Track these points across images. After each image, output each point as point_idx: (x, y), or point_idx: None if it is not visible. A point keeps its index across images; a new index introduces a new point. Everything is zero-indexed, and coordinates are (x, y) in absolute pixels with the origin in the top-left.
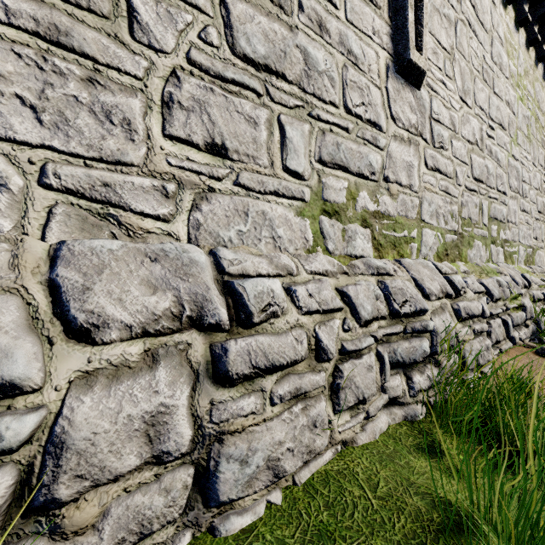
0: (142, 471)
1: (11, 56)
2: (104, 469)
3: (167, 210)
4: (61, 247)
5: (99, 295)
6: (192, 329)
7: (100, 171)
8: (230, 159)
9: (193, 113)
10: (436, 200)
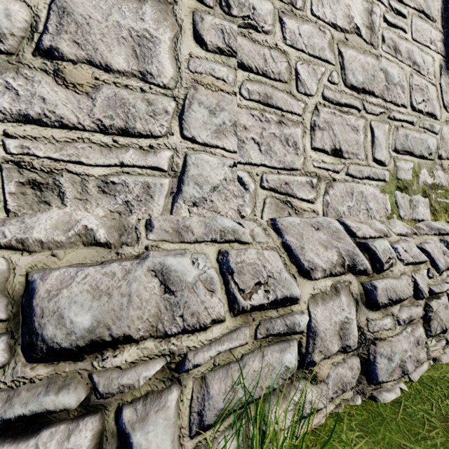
0: (337, 355)
1: (250, 117)
2: (328, 350)
3: (312, 196)
4: (276, 223)
5: (308, 252)
6: (350, 273)
7: (284, 175)
8: (343, 158)
9: (325, 131)
10: None
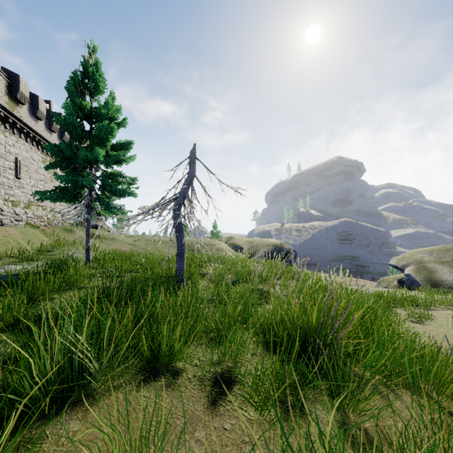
0: None
1: None
2: None
3: None
4: None
5: None
6: None
7: None
8: None
9: None
10: (24, 198)
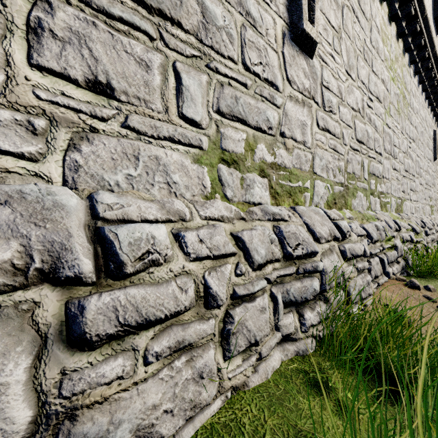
0: None
1: None
2: None
3: (34, 148)
4: None
5: None
6: (43, 285)
7: None
8: (117, 100)
9: (70, 45)
10: (326, 156)
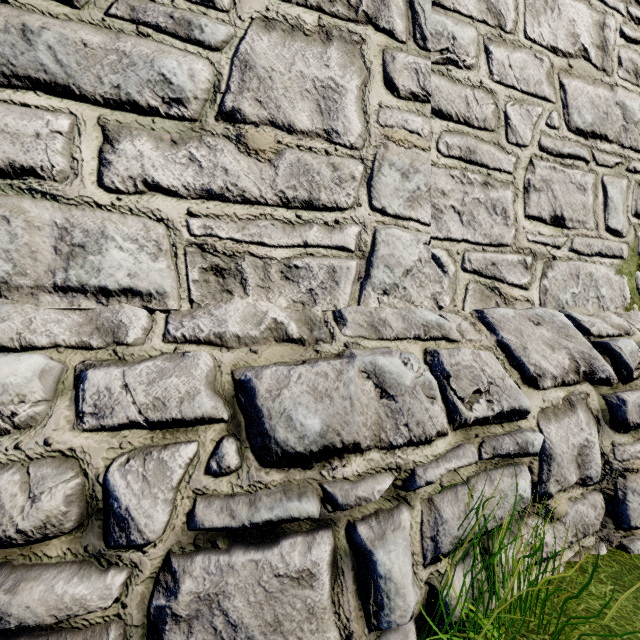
0: (574, 488)
1: (449, 179)
2: (565, 480)
3: (526, 280)
4: (485, 315)
5: (533, 353)
6: (586, 382)
7: (490, 253)
8: (566, 228)
9: (542, 193)
10: None
